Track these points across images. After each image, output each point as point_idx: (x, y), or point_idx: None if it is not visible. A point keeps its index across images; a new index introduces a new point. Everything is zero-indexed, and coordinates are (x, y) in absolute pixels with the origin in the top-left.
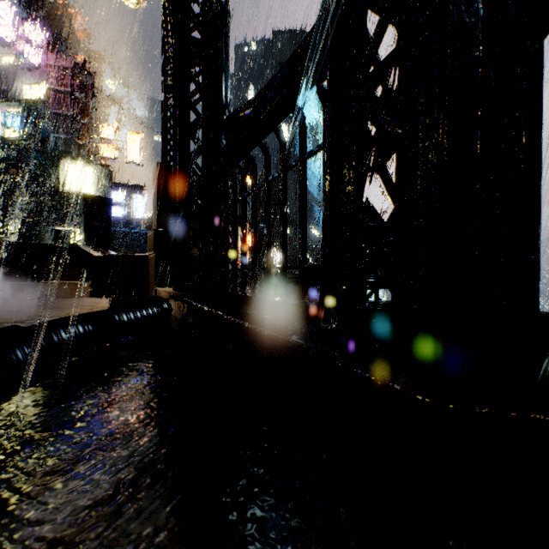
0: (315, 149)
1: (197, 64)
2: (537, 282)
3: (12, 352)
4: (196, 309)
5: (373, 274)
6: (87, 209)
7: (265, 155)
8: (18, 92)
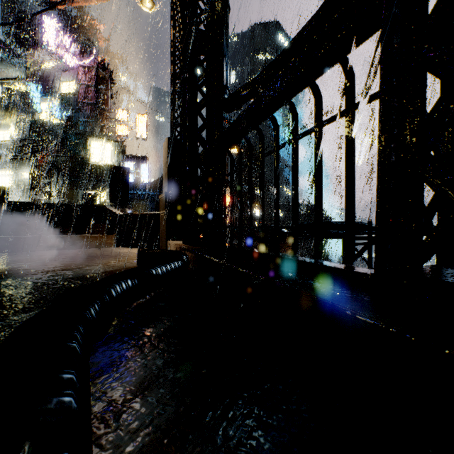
0: (334, 117)
1: (204, 52)
2: None
3: (89, 313)
4: (215, 263)
5: (365, 231)
6: (110, 177)
7: (274, 126)
8: (57, 88)
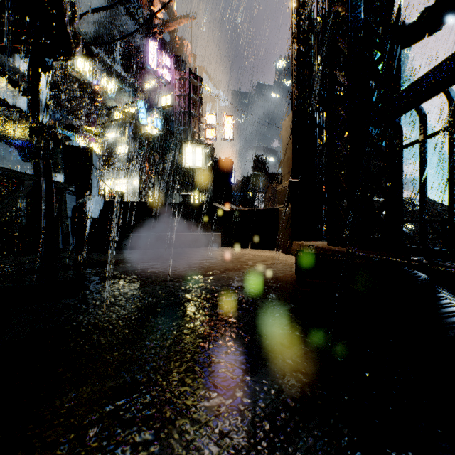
0: None
1: None
2: None
3: None
4: None
5: None
6: (215, 172)
7: None
8: (159, 103)
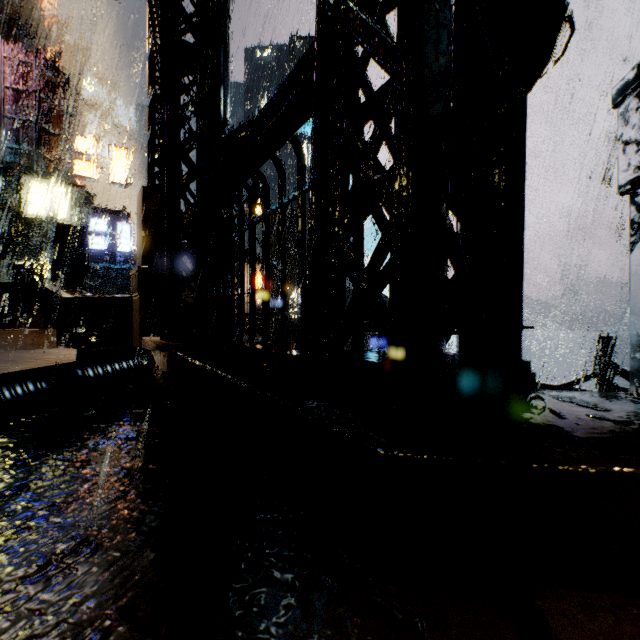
0: None
1: (190, 73)
2: (519, 330)
3: None
4: (182, 361)
5: None
6: (54, 240)
7: (263, 185)
8: None
